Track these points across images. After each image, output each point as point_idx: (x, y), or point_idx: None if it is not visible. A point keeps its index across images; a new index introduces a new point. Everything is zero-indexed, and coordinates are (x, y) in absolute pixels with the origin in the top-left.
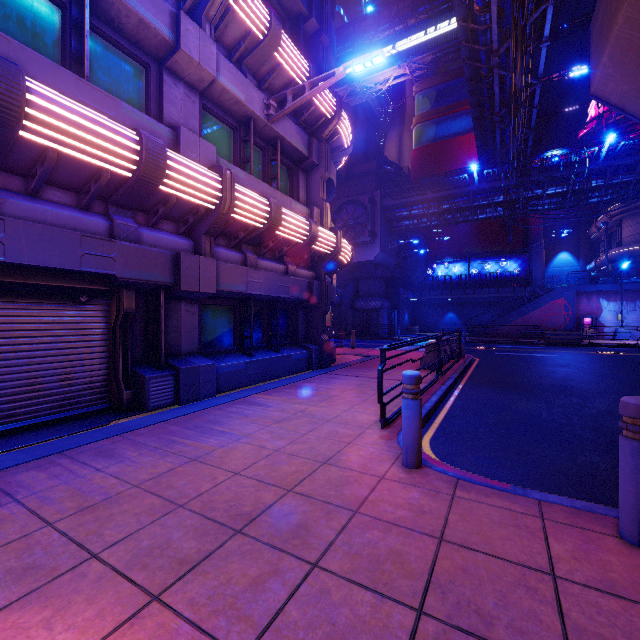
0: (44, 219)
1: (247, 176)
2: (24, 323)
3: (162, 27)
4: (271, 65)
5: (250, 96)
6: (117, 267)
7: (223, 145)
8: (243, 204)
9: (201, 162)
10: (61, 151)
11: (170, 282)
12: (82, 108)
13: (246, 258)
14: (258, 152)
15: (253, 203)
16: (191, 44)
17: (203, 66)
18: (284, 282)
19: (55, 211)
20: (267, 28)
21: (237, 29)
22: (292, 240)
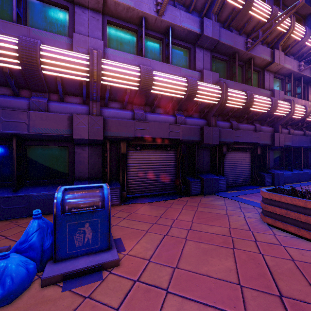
0: (243, 129)
1: (292, 98)
2: (236, 157)
3: (268, 58)
4: (301, 47)
5: (293, 65)
6: (259, 140)
7: (278, 87)
8: (296, 111)
9: (279, 99)
10: (253, 110)
11: (270, 143)
12: (260, 97)
13: (289, 131)
14: (289, 85)
15: (299, 109)
16: (277, 58)
17: (280, 64)
18: (305, 139)
19: (245, 126)
20: (303, 35)
21: (289, 41)
22: (310, 120)
